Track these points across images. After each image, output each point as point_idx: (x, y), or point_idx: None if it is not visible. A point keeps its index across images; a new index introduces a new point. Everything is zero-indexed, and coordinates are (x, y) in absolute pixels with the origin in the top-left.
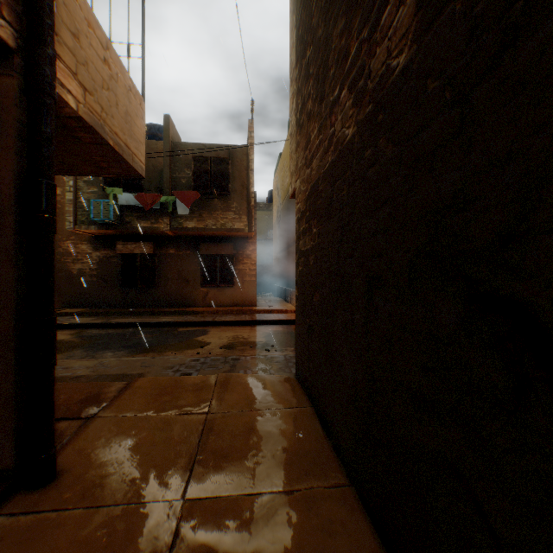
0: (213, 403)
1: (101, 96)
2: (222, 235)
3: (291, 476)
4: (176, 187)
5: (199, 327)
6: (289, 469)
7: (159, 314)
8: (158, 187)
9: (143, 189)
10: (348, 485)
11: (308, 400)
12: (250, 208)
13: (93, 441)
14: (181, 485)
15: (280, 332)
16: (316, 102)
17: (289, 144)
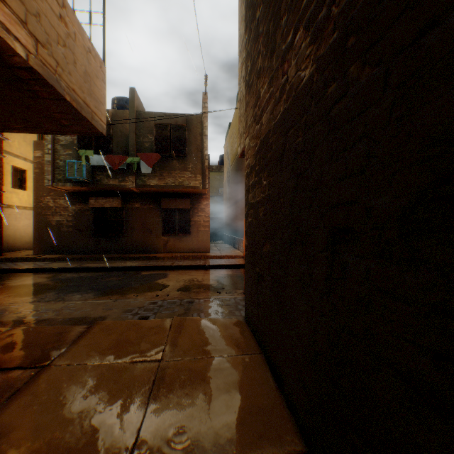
0: (167, 349)
1: (56, 51)
2: (180, 191)
3: (244, 441)
4: (140, 150)
5: (159, 270)
6: (242, 431)
7: (126, 260)
8: (125, 150)
9: (111, 152)
10: (306, 453)
11: (257, 346)
12: (204, 168)
13: (41, 396)
14: (125, 453)
15: (230, 275)
16: (266, 57)
17: (237, 115)
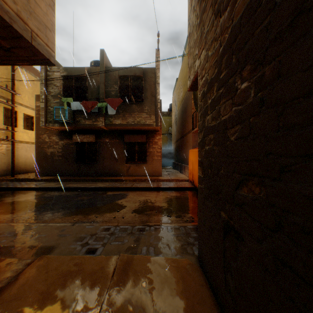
0: None
1: None
2: (138, 129)
3: None
4: (108, 97)
5: (121, 191)
6: None
7: (98, 181)
8: (97, 97)
9: (87, 99)
10: None
11: None
12: (156, 110)
13: None
14: None
15: (178, 197)
16: None
17: (182, 70)
